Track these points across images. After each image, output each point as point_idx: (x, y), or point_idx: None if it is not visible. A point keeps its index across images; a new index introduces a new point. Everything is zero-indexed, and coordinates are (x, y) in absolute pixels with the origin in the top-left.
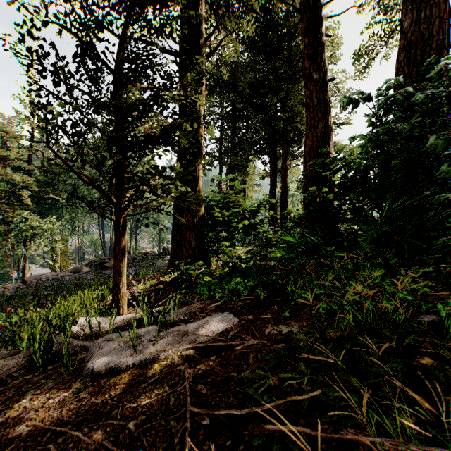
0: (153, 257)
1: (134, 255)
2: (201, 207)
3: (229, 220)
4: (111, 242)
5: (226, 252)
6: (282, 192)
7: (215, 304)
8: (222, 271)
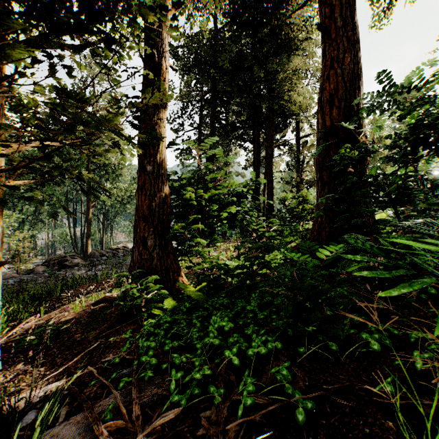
0: (124, 253)
1: (103, 251)
2: (165, 185)
3: (207, 206)
4: (82, 237)
5: (202, 256)
6: (267, 180)
7: (163, 419)
8: (192, 295)
